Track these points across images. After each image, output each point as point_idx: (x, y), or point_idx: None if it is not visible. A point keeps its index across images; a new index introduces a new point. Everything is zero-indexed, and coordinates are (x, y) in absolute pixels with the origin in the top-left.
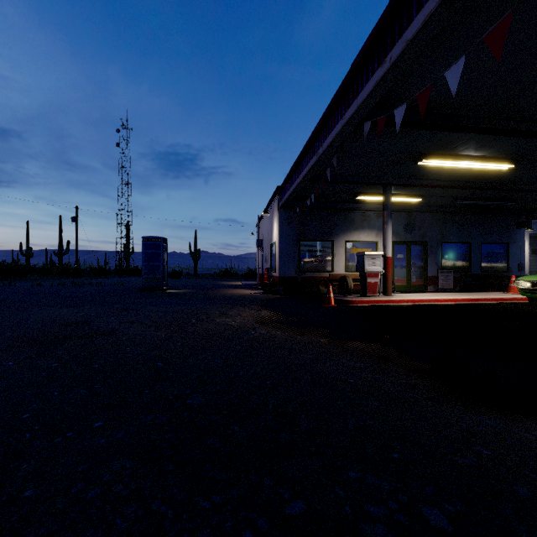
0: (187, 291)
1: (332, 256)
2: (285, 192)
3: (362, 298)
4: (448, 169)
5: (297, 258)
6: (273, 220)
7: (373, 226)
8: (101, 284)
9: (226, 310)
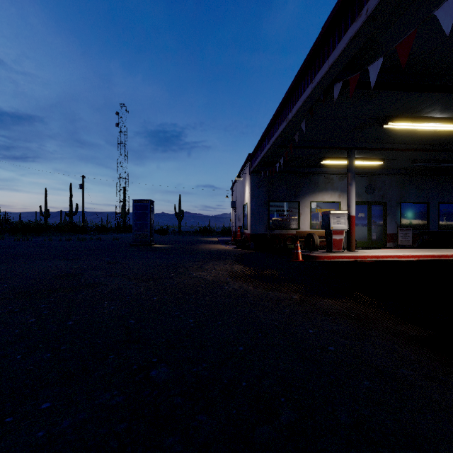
0: (170, 246)
1: (298, 215)
2: (256, 158)
3: (327, 253)
4: (412, 132)
5: (266, 217)
6: (245, 183)
7: (336, 188)
8: (100, 240)
9: (202, 264)
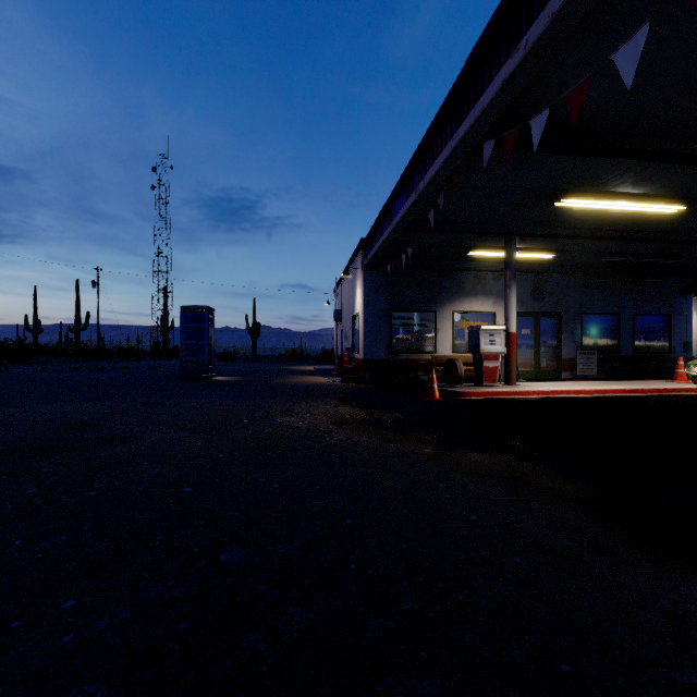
0: (241, 379)
1: (435, 332)
2: (372, 246)
3: (476, 388)
4: (594, 213)
5: (388, 335)
6: (355, 283)
7: (490, 292)
8: (127, 370)
9: (291, 406)
